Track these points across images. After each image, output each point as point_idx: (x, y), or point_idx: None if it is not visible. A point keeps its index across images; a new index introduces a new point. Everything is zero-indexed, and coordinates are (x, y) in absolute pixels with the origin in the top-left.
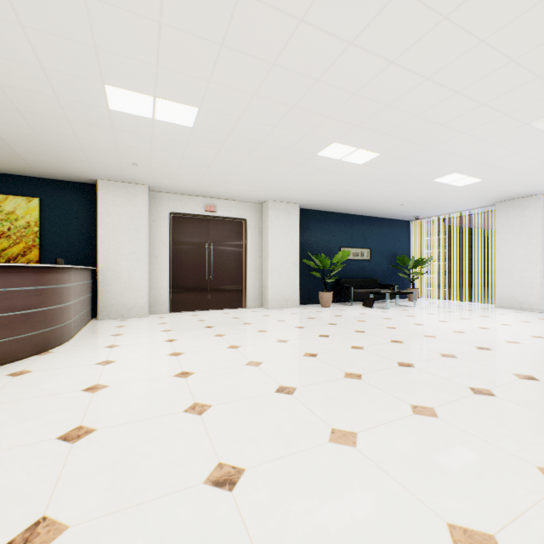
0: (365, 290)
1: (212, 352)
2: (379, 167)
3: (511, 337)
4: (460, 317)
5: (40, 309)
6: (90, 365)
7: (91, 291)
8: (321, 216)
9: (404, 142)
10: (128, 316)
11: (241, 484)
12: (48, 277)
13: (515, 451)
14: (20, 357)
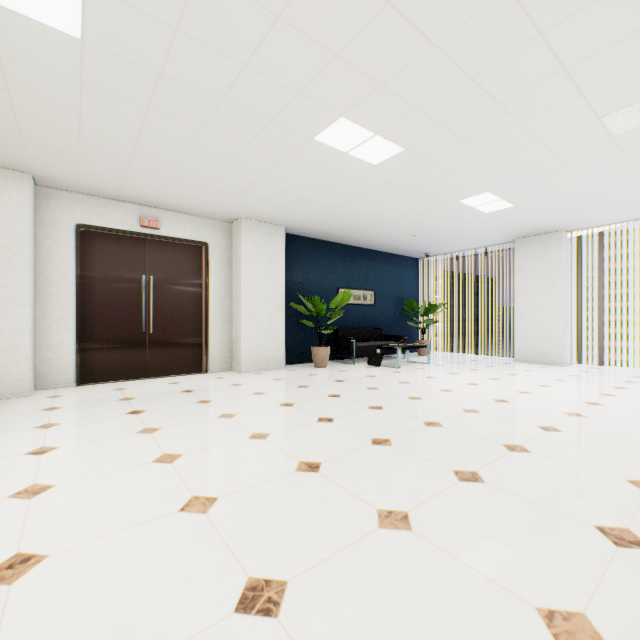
0: (369, 343)
1: (117, 477)
2: (399, 172)
3: (565, 405)
4: (488, 377)
5: None
6: None
7: None
8: (314, 245)
9: (440, 130)
10: None
11: None
12: None
13: None
14: None
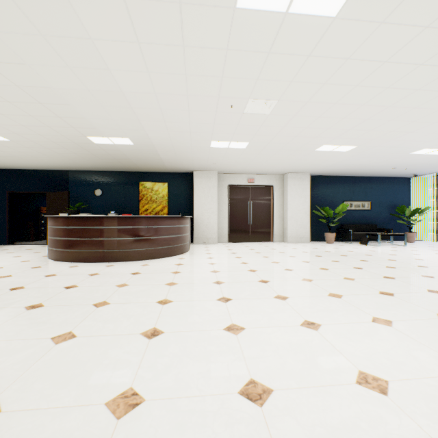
0: (363, 232)
1: (255, 258)
2: (360, 151)
3: None
4: (436, 253)
5: (182, 235)
6: (204, 258)
7: (190, 229)
8: (327, 179)
9: (370, 140)
10: (207, 243)
11: (269, 283)
12: (184, 221)
13: (376, 288)
14: (177, 254)
